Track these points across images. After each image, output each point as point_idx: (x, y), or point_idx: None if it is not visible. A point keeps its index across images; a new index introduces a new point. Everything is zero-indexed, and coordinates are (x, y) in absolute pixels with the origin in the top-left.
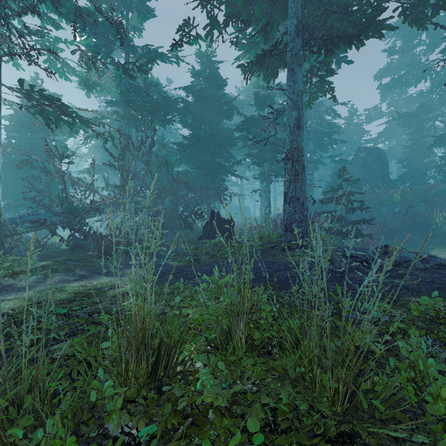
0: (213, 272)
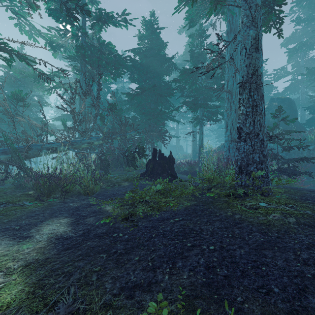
0: (153, 237)
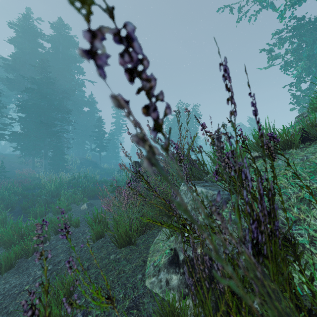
0: None
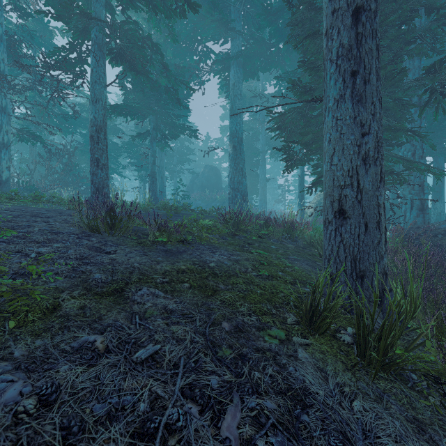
0: None
